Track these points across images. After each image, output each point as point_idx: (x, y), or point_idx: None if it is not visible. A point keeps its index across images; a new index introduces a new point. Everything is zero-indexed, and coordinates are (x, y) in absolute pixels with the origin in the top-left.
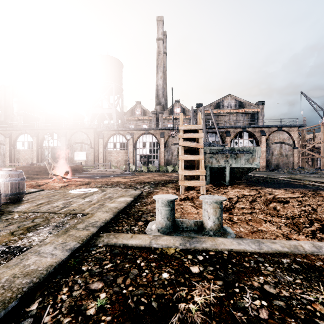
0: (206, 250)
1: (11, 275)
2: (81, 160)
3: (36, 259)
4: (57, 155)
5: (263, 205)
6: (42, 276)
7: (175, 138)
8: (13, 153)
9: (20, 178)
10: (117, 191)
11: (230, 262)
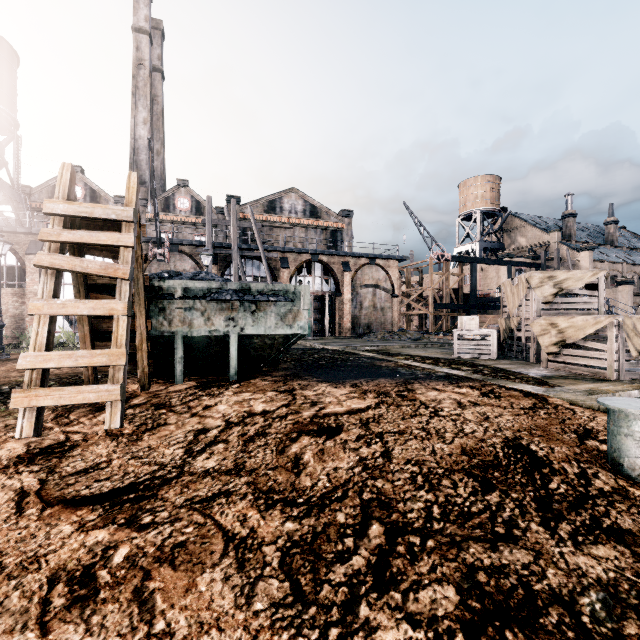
0: None
1: None
2: None
3: None
4: None
5: (274, 450)
6: None
7: (167, 265)
8: None
9: None
10: None
11: None
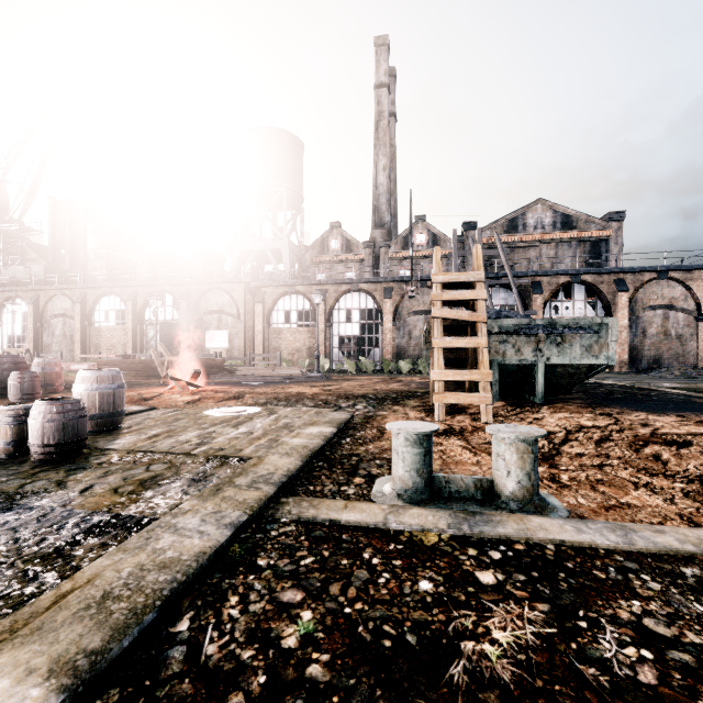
0: (506, 541)
1: (136, 566)
2: (220, 348)
3: (173, 540)
4: (172, 338)
5: (628, 449)
6: (191, 571)
7: (416, 301)
8: (88, 334)
9: (116, 385)
10: (300, 412)
11: (561, 568)
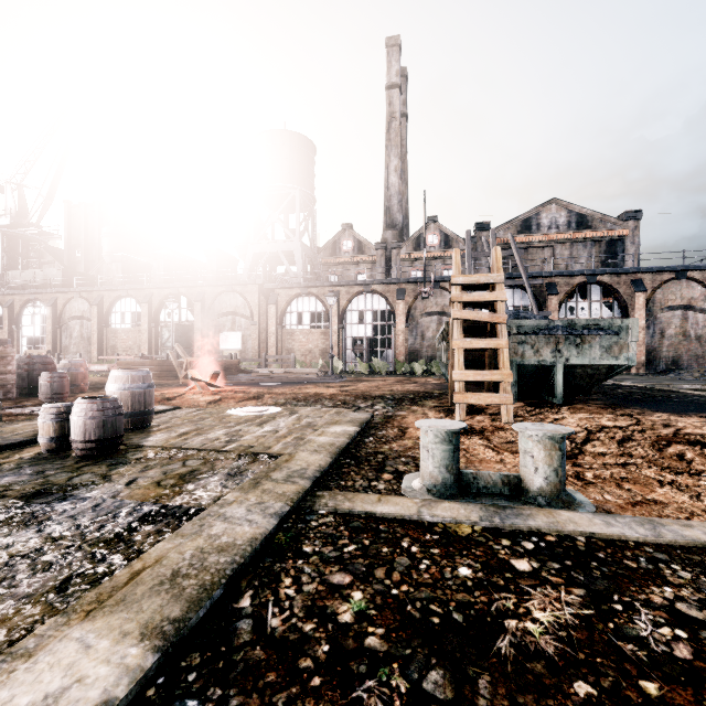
0: (537, 533)
1: (196, 549)
2: (233, 349)
3: (225, 527)
4: (186, 340)
5: (651, 449)
6: (247, 554)
7: (429, 302)
8: (105, 335)
9: (147, 385)
10: (321, 412)
11: (593, 558)
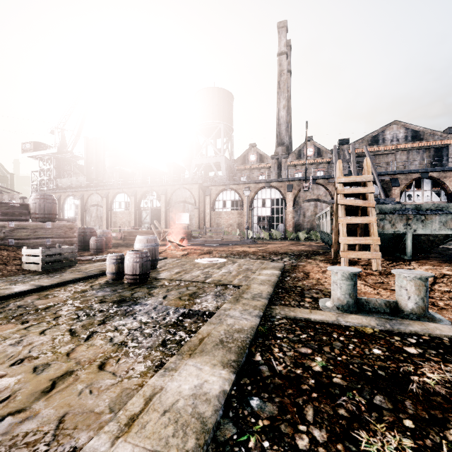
0: (415, 334)
1: (225, 330)
2: (184, 223)
3: (233, 321)
4: (156, 218)
5: None
6: (252, 334)
7: (308, 193)
8: (110, 215)
9: (156, 244)
10: (251, 262)
11: None
